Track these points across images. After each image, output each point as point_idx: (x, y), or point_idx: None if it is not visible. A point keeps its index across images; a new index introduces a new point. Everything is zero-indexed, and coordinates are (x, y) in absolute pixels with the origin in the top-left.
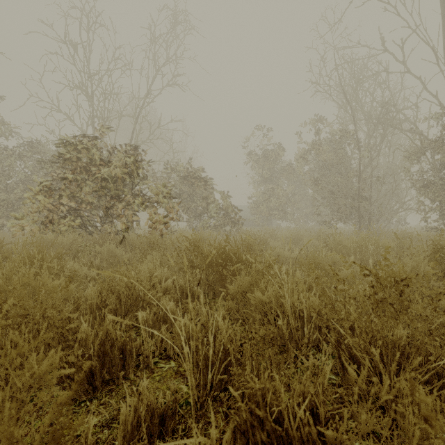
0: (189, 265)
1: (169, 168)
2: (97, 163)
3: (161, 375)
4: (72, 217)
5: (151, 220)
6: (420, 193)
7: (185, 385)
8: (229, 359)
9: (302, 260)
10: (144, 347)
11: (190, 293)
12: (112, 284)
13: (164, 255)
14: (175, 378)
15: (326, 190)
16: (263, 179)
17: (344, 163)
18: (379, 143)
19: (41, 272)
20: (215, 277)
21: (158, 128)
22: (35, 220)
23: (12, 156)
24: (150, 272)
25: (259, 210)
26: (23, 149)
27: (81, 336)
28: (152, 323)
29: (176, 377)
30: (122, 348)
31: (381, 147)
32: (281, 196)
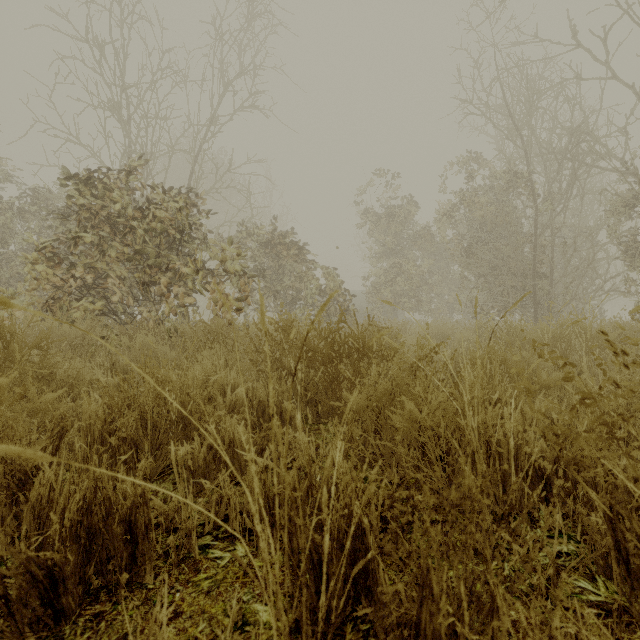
0: (275, 366)
1: (245, 231)
2: (131, 212)
3: (214, 578)
4: (91, 298)
5: (215, 301)
6: (630, 267)
7: (265, 604)
8: (369, 555)
9: (473, 355)
10: (182, 515)
11: (276, 412)
12: (133, 392)
13: (233, 351)
14: (243, 586)
15: (484, 263)
16: (386, 250)
17: (511, 221)
18: (566, 191)
19: (3, 371)
20: (320, 387)
21: (229, 171)
22: (32, 302)
23: (8, 212)
24: (207, 376)
25: (379, 296)
26: (26, 201)
27: (40, 495)
28: (204, 466)
29: (245, 582)
30: (128, 519)
31: (570, 195)
32: (413, 275)
